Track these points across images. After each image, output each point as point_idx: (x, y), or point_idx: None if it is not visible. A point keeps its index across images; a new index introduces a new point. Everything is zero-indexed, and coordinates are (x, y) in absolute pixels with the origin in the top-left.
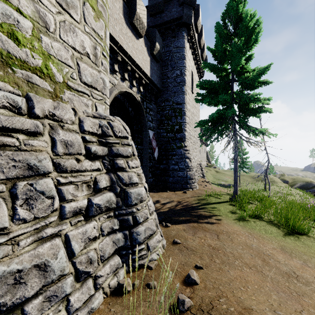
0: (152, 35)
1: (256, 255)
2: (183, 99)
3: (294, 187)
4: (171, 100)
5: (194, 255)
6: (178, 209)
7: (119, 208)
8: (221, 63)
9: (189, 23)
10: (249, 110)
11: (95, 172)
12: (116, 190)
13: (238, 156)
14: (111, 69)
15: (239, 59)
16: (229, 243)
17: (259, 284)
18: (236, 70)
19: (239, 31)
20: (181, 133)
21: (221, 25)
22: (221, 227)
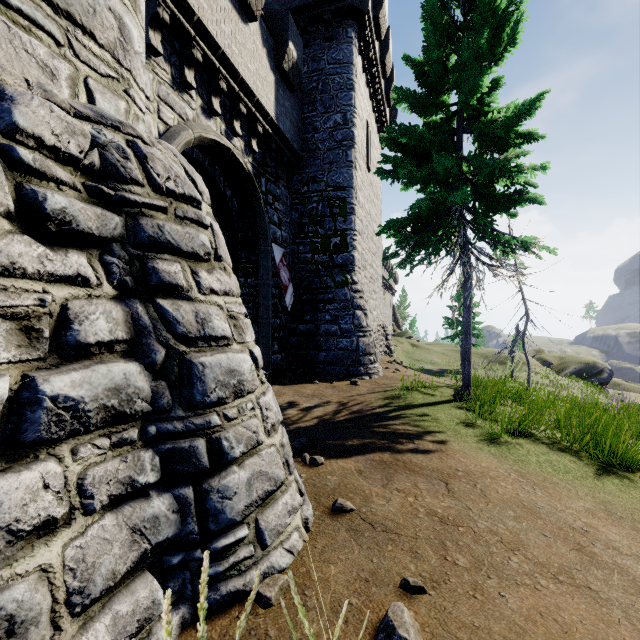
0: (281, 24)
1: (555, 533)
2: (350, 178)
3: (564, 374)
4: (323, 179)
5: (393, 545)
6: (341, 421)
7: (163, 416)
8: (435, 94)
9: (362, 9)
10: (496, 199)
11: (65, 286)
12: (153, 355)
13: (472, 300)
14: (176, 78)
15: (478, 77)
16: (480, 503)
17: (602, 636)
18: (469, 105)
19: (477, 18)
20: (346, 254)
21: (436, 4)
22: (450, 460)
